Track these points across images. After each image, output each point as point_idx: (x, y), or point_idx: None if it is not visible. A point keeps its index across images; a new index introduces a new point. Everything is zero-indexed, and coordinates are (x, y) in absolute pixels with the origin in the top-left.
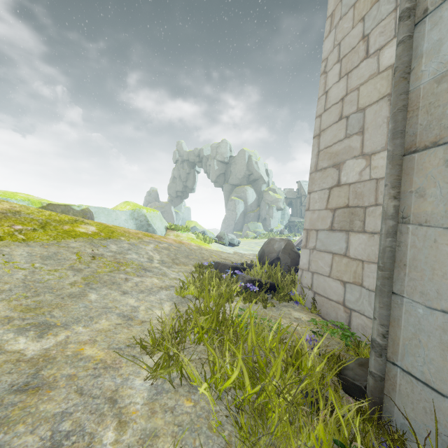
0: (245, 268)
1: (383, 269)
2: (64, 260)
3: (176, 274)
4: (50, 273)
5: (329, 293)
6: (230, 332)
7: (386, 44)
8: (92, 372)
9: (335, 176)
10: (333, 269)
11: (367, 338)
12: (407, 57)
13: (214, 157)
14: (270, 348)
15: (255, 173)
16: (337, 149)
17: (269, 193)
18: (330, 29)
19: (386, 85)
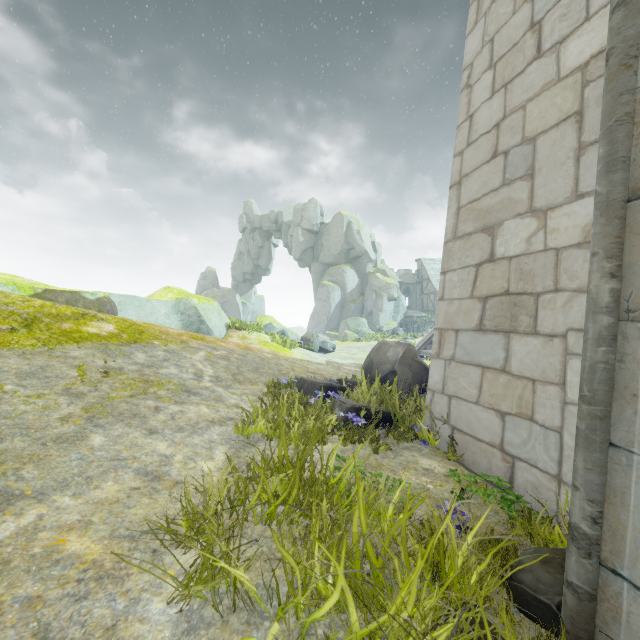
0: (344, 387)
1: (591, 402)
2: (55, 378)
3: (238, 399)
4: (28, 401)
5: (477, 430)
6: (322, 505)
7: (572, 33)
8: (73, 588)
9: (486, 246)
10: (484, 391)
11: (545, 507)
12: (633, 28)
13: (298, 223)
14: (391, 536)
15: (356, 248)
16: (488, 204)
17: (377, 276)
18: (476, 19)
19: (572, 98)
